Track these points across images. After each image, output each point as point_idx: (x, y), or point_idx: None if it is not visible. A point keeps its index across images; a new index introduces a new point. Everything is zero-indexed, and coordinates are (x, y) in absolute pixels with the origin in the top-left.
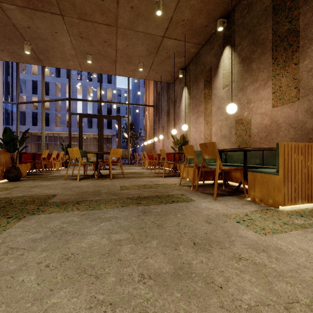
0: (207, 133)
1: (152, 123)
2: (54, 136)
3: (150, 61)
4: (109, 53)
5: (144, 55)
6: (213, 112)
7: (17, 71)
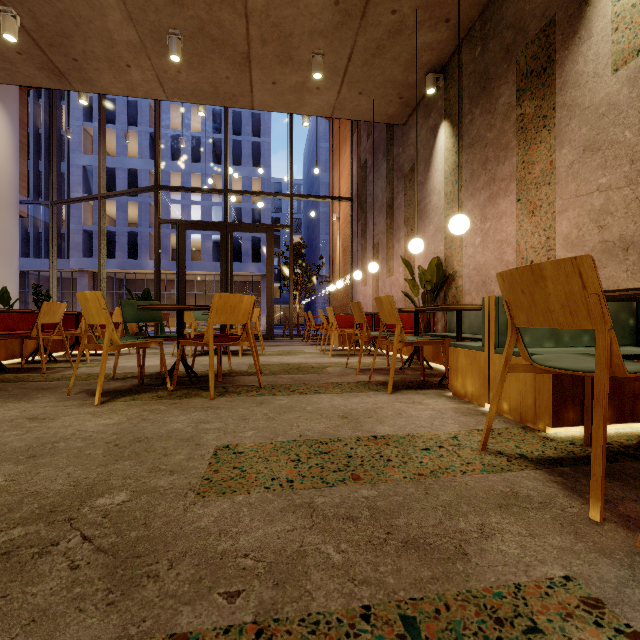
0: (530, 245)
1: (347, 242)
2: (148, 279)
3: (345, 51)
4: (229, 27)
5: (325, 28)
6: (563, 169)
7: (52, 134)
